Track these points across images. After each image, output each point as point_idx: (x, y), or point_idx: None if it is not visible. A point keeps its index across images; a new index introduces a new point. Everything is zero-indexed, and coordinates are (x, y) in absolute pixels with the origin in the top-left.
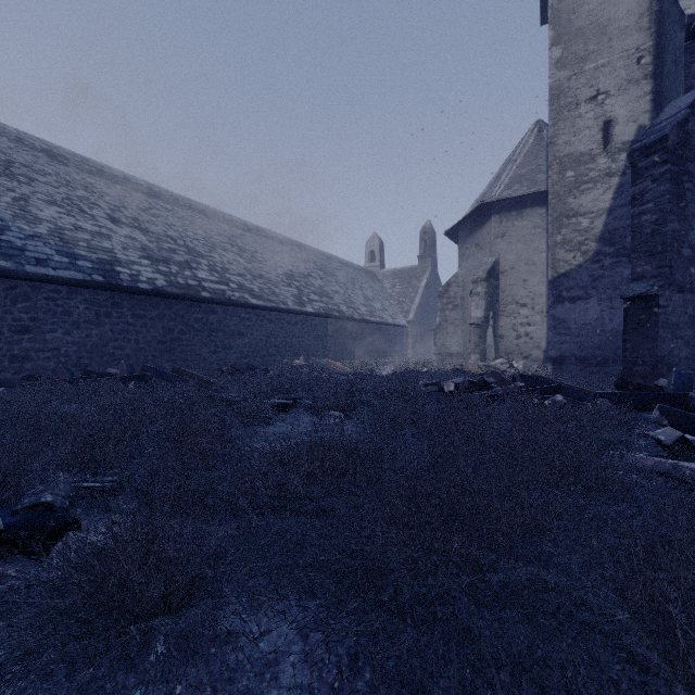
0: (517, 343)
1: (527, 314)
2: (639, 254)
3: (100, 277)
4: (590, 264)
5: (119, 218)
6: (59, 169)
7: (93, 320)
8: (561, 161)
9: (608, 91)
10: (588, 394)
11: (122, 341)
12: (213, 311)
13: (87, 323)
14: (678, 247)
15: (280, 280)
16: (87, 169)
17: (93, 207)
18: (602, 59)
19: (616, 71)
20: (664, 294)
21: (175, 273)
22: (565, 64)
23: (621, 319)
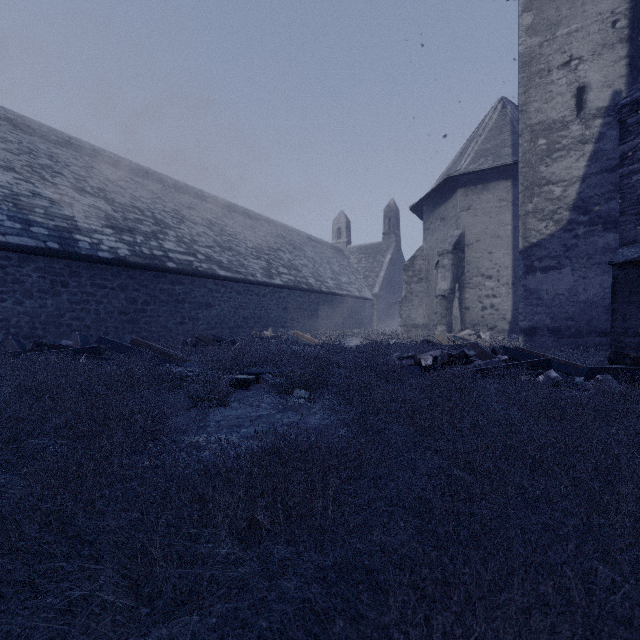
0: (482, 315)
1: (492, 286)
2: (629, 217)
3: (56, 244)
4: (563, 233)
5: (84, 188)
6: (22, 138)
7: (48, 290)
8: (533, 129)
9: (582, 57)
10: (576, 368)
11: (80, 312)
12: (179, 281)
13: (41, 292)
14: None
15: (249, 253)
16: (54, 140)
17: (56, 176)
18: (575, 24)
19: (590, 35)
20: None
21: (140, 242)
22: (536, 30)
23: (596, 289)
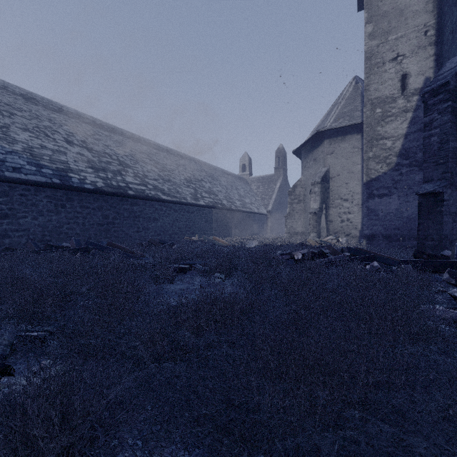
0: (341, 226)
1: (348, 206)
2: (428, 164)
3: (58, 180)
4: (392, 172)
5: (73, 141)
6: (31, 108)
7: (53, 210)
8: (373, 102)
9: (405, 54)
10: (394, 261)
11: (73, 224)
12: (136, 203)
13: (48, 211)
14: (456, 159)
15: (182, 183)
16: (51, 108)
17: (55, 133)
18: (400, 32)
19: (410, 40)
20: (447, 192)
21: (110, 178)
22: (375, 36)
23: (414, 209)
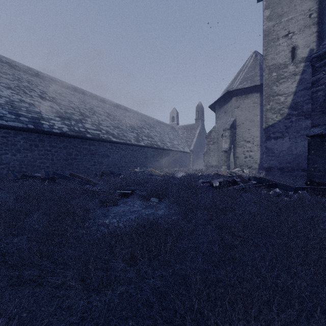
0: (245, 160)
1: (250, 146)
2: (316, 113)
3: (32, 126)
4: (284, 120)
5: (45, 97)
6: (14, 72)
7: (28, 148)
8: (270, 67)
9: (294, 32)
10: (290, 187)
11: (44, 159)
12: (93, 144)
13: (25, 149)
14: None
15: (128, 129)
16: (30, 73)
17: (31, 91)
18: (291, 15)
19: (298, 21)
20: None
21: (73, 124)
22: (271, 18)
23: (301, 148)
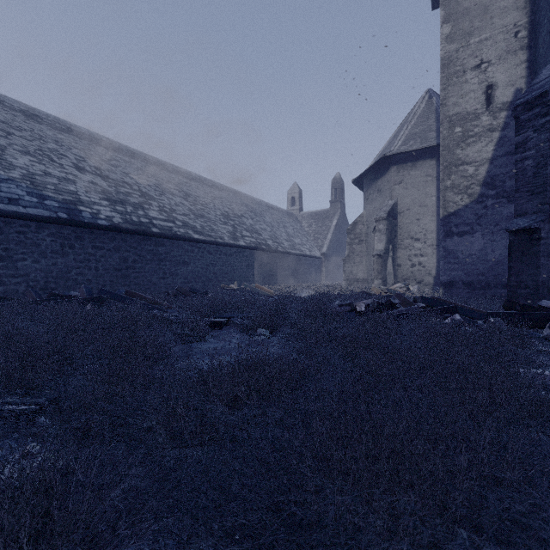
0: (412, 271)
1: (420, 247)
2: (521, 194)
3: (64, 214)
4: (475, 204)
5: (84, 167)
6: (33, 126)
7: (59, 251)
8: (451, 119)
9: (490, 60)
10: (479, 313)
11: (83, 268)
12: (162, 244)
13: (53, 253)
14: None
15: (218, 219)
16: (58, 127)
17: (62, 158)
18: (485, 33)
19: (497, 43)
20: (544, 228)
21: (130, 212)
22: (454, 38)
23: (501, 250)
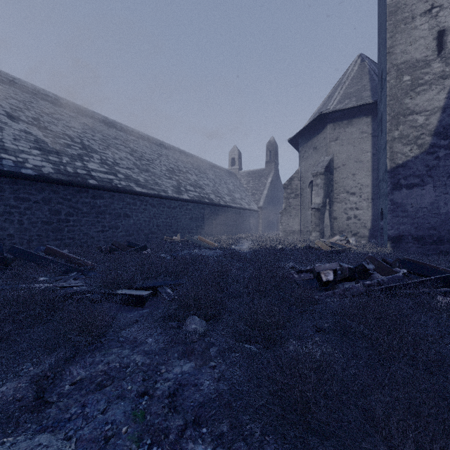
0: (347, 223)
1: (355, 200)
2: None
3: None
4: (425, 155)
5: (19, 116)
6: None
7: None
8: (399, 67)
9: (442, 4)
10: None
11: (3, 222)
12: (100, 196)
13: None
14: None
15: (163, 174)
16: None
17: None
18: None
19: None
20: None
21: (65, 163)
22: None
23: None
